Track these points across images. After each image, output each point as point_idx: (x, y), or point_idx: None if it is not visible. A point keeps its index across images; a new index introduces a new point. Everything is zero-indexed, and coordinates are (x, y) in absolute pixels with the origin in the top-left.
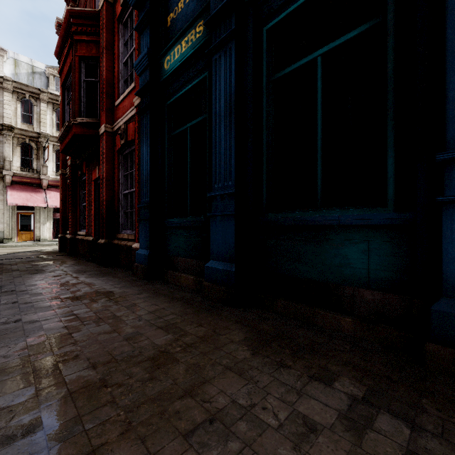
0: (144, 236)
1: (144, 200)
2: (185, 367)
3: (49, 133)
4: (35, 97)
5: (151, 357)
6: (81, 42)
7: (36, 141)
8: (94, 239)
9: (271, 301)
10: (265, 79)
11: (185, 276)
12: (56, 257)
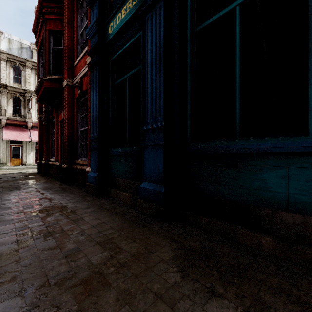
0: (94, 162)
1: (94, 135)
2: (116, 294)
3: (32, 90)
4: (23, 64)
5: (84, 279)
6: (50, 20)
7: (23, 95)
8: (60, 164)
9: (195, 217)
10: (189, 30)
11: (124, 194)
12: (34, 177)
